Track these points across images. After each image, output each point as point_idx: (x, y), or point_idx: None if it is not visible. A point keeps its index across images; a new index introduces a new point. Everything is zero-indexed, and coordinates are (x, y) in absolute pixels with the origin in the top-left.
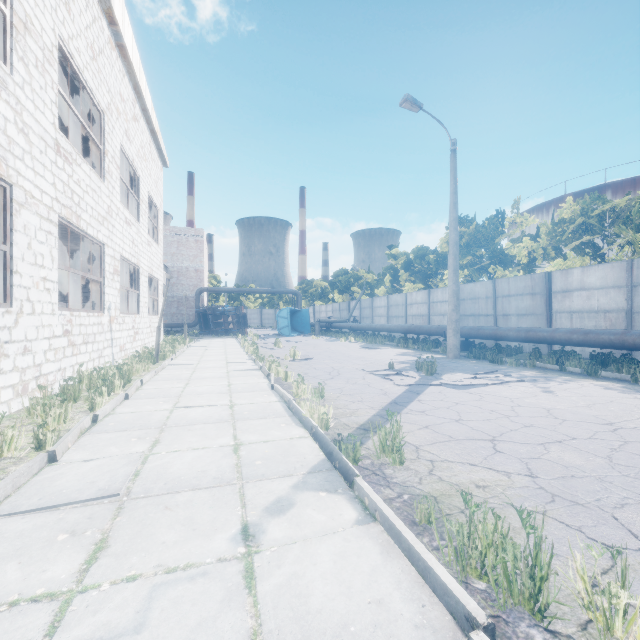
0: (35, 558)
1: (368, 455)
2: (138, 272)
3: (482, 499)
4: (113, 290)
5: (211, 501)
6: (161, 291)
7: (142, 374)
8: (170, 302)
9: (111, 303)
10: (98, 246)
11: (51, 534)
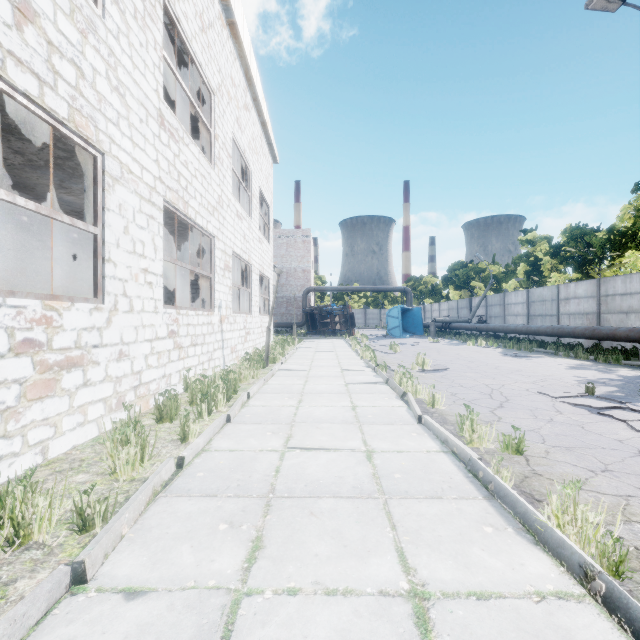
0: None
1: None
2: (249, 269)
3: None
4: (224, 287)
5: None
6: (271, 290)
7: (250, 382)
8: (280, 302)
9: (222, 301)
10: (208, 239)
11: None
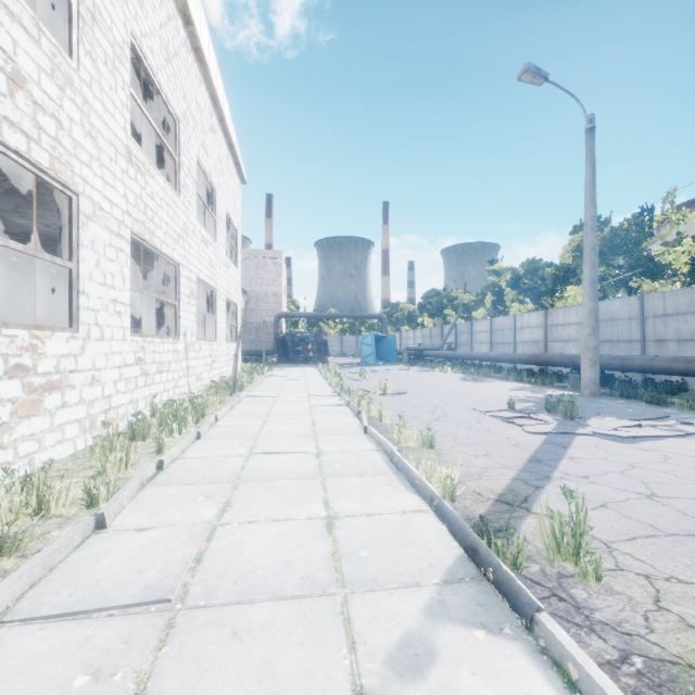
0: None
1: (530, 554)
2: (215, 295)
3: None
4: (189, 314)
5: (300, 628)
6: (239, 316)
7: (218, 407)
8: (249, 329)
9: (187, 328)
10: (173, 266)
11: (67, 671)
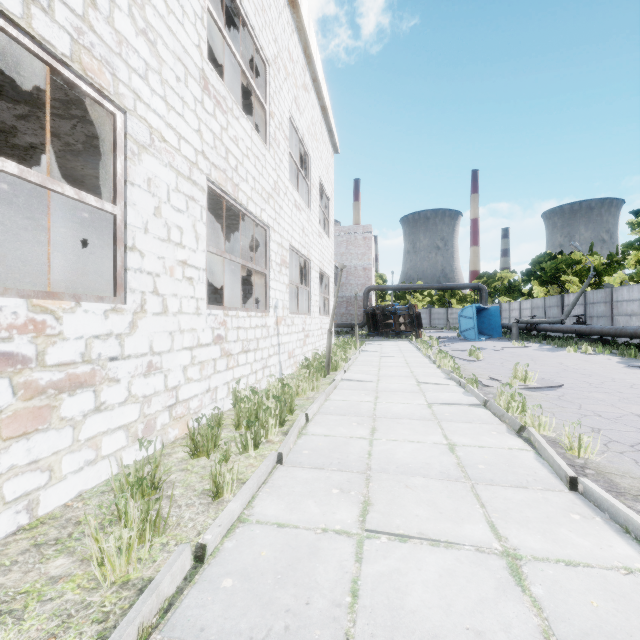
0: None
1: None
2: (308, 266)
3: None
4: (280, 285)
5: None
6: (332, 289)
7: (309, 396)
8: (339, 302)
9: (278, 301)
10: (263, 230)
11: None
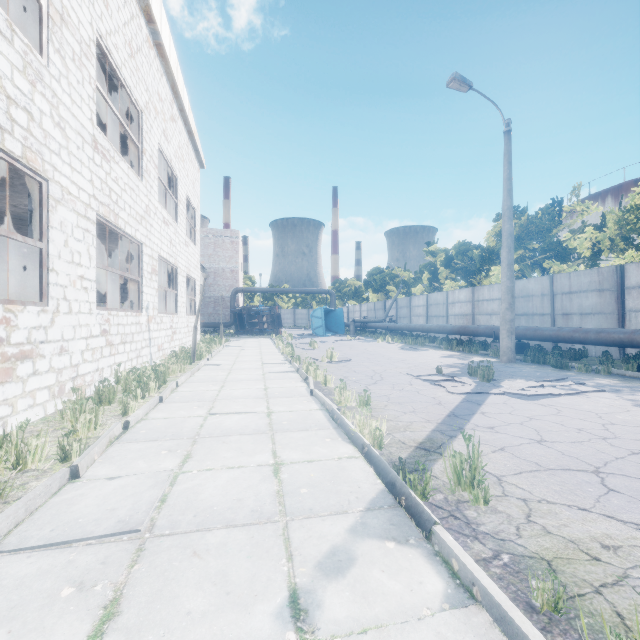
0: (29, 625)
1: (438, 487)
2: (176, 272)
3: (620, 570)
4: (151, 290)
5: (249, 547)
6: (198, 291)
7: (178, 375)
8: (207, 302)
9: (149, 303)
10: (136, 245)
11: (55, 585)
